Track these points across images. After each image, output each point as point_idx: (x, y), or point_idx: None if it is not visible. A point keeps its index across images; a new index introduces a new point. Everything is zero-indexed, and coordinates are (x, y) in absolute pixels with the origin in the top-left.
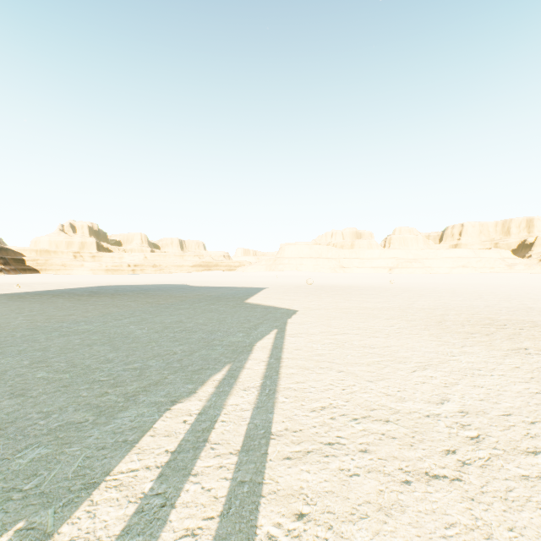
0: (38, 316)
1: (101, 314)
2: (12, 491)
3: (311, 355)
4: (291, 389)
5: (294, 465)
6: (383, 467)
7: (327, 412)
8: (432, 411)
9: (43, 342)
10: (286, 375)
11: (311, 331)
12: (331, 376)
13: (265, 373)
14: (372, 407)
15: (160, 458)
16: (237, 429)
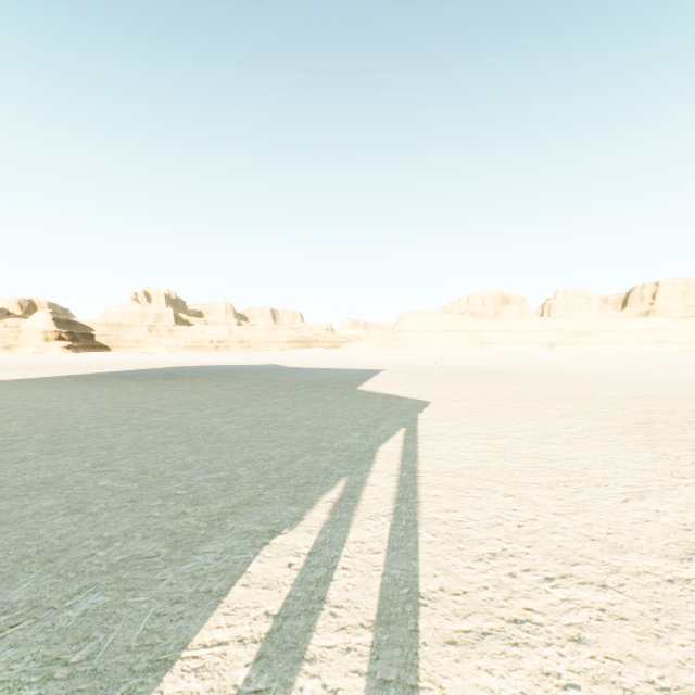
0: (106, 404)
1: (179, 402)
2: (55, 663)
3: (460, 468)
4: (438, 521)
5: (464, 657)
6: (617, 674)
7: (501, 564)
8: (676, 572)
9: (109, 438)
10: (428, 498)
11: (454, 432)
12: (496, 503)
13: (396, 493)
14: (572, 558)
15: (257, 625)
16: (367, 584)
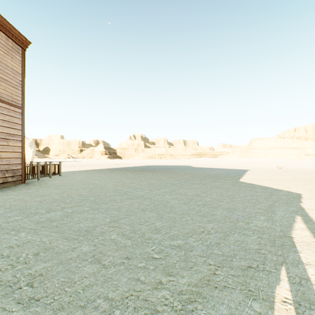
0: (118, 182)
1: (148, 183)
2: None
3: None
4: None
5: None
6: None
7: None
8: None
9: (118, 203)
10: None
11: None
12: None
13: None
14: None
15: None
16: None
